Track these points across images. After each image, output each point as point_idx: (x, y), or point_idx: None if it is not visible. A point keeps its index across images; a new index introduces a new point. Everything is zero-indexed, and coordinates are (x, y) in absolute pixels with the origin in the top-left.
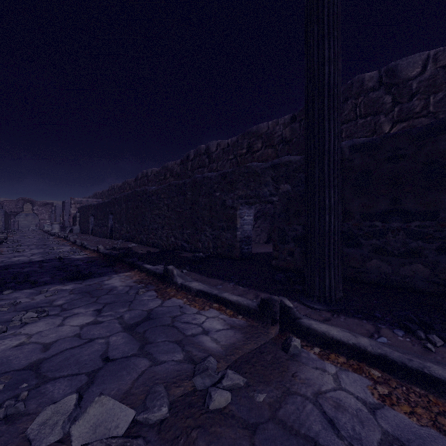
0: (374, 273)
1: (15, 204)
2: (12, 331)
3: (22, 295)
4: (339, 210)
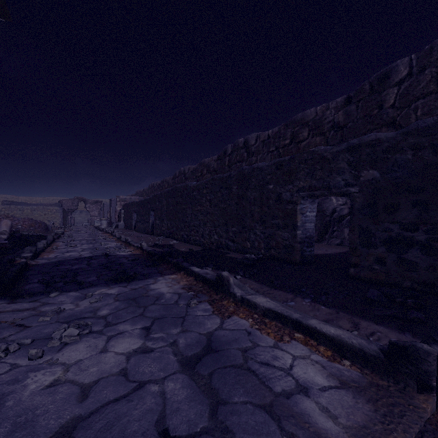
0: None
1: (72, 202)
2: (48, 356)
3: (67, 300)
4: None
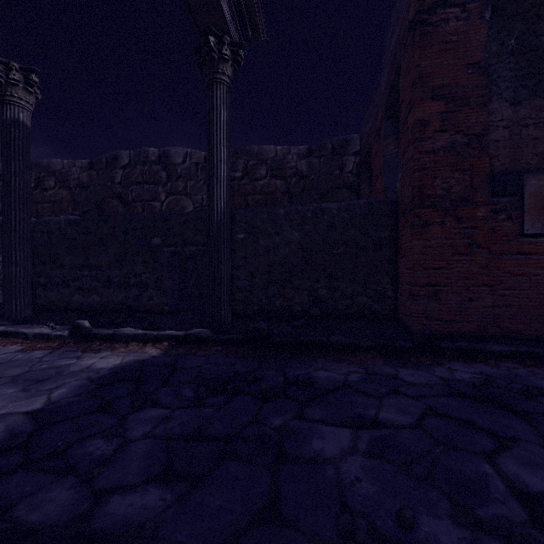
0: (76, 303)
1: None
2: None
3: None
4: (25, 264)
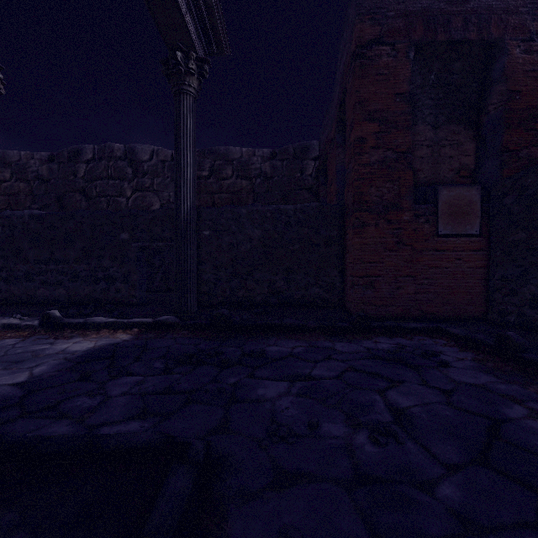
0: (41, 297)
1: None
2: None
3: None
4: None
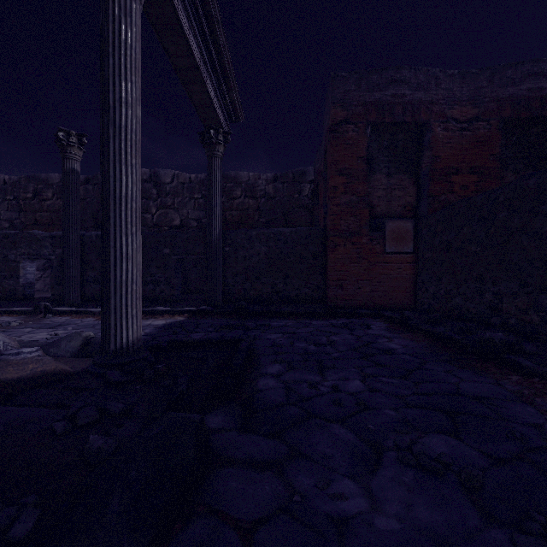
0: None
1: None
2: None
3: None
4: (78, 267)
